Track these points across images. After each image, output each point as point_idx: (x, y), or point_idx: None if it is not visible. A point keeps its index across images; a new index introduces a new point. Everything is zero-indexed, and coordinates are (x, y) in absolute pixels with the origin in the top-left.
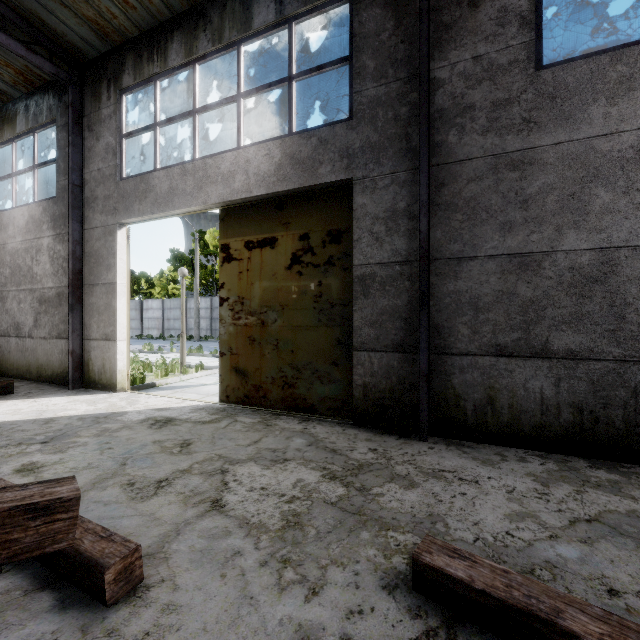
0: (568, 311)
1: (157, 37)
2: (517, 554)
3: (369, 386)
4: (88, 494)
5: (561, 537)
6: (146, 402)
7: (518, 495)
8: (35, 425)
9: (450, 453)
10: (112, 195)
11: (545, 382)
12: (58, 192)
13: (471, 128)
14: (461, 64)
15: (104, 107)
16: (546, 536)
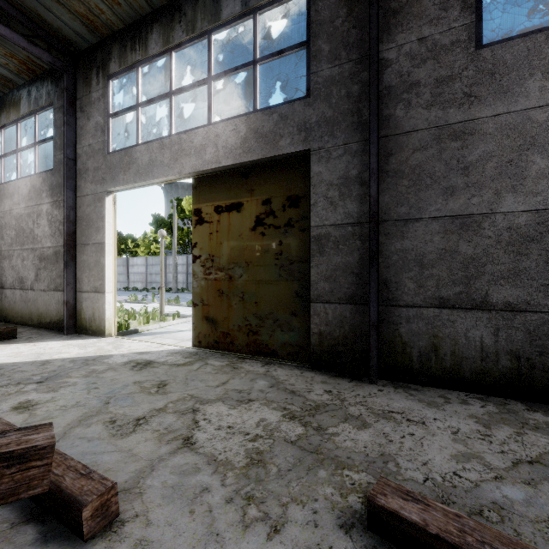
0: (506, 267)
1: (139, 29)
2: (465, 495)
3: (324, 334)
4: (74, 430)
5: (506, 478)
6: (129, 346)
7: (462, 436)
8: (33, 366)
9: (398, 395)
10: (101, 167)
11: (485, 332)
12: (55, 165)
13: (416, 103)
14: (407, 45)
15: (94, 91)
16: (491, 477)
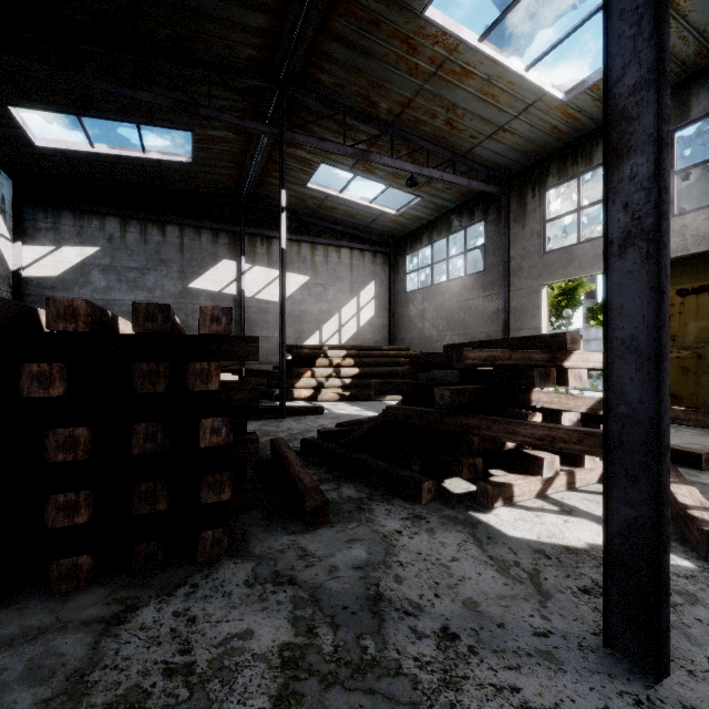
0: None
1: (581, 145)
2: None
3: None
4: None
5: None
6: None
7: None
8: None
9: None
10: (536, 265)
11: None
12: (487, 267)
13: None
14: None
15: (529, 204)
16: None
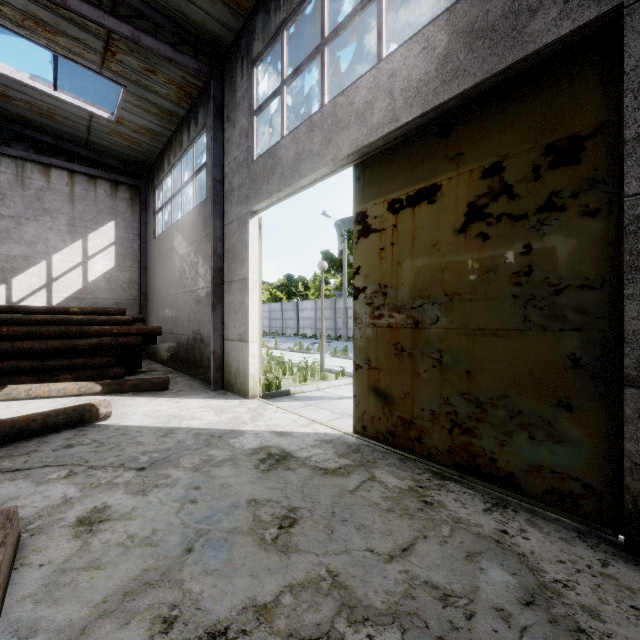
0: None
1: None
2: None
3: None
4: (98, 629)
5: None
6: (270, 418)
7: None
8: (153, 437)
9: None
10: (245, 182)
11: None
12: (207, 193)
13: None
14: None
15: (238, 89)
16: None
